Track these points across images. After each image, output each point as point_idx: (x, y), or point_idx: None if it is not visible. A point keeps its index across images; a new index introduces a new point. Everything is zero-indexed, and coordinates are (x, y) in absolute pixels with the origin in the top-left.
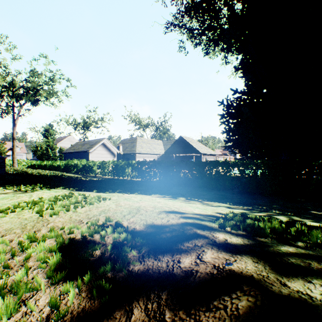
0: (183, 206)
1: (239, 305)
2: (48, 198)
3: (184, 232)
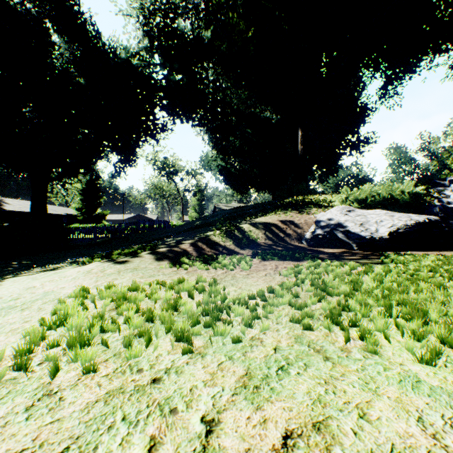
0: (54, 276)
1: (200, 243)
2: (150, 366)
3: (167, 252)
